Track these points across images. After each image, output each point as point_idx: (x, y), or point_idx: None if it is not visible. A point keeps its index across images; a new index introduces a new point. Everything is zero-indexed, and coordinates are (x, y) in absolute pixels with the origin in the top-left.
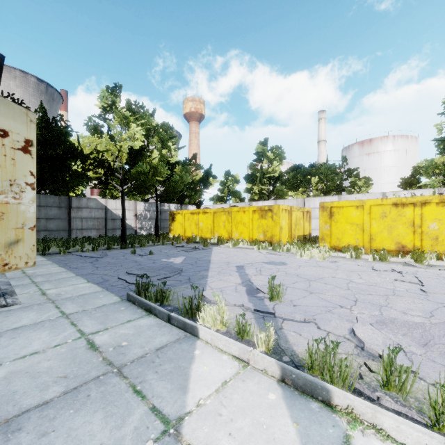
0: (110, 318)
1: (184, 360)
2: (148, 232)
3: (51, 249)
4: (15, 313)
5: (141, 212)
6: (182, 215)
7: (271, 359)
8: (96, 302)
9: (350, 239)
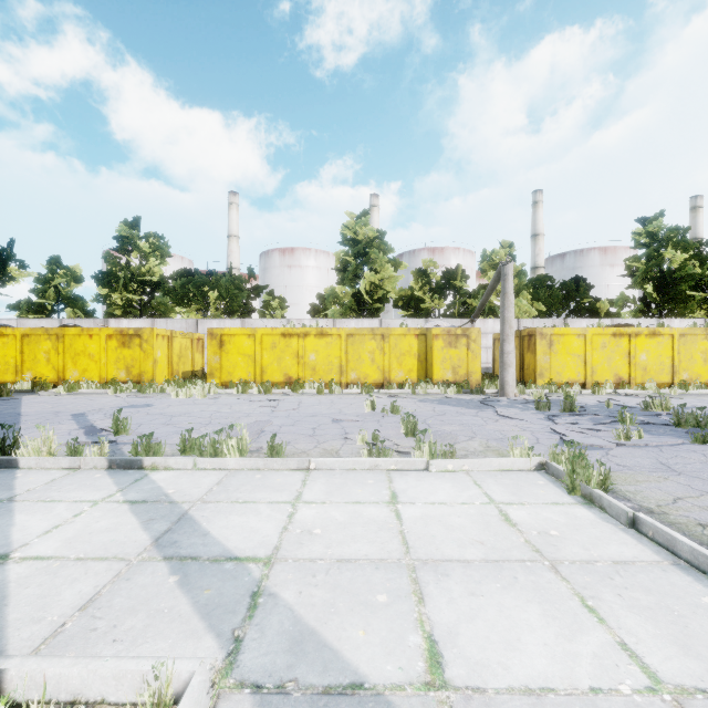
0: None
1: (4, 480)
2: None
3: None
4: None
5: None
6: None
7: (101, 457)
8: None
9: (243, 373)
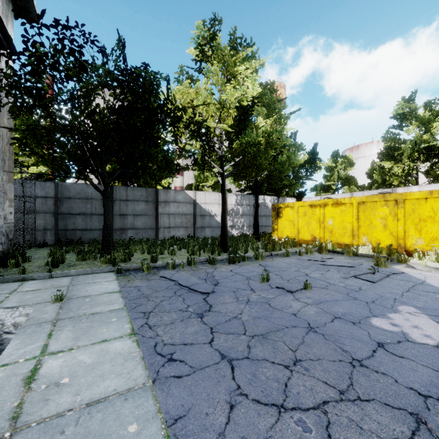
0: None
1: None
2: (240, 231)
3: (134, 256)
4: None
5: (232, 206)
6: (293, 209)
7: None
8: None
9: None
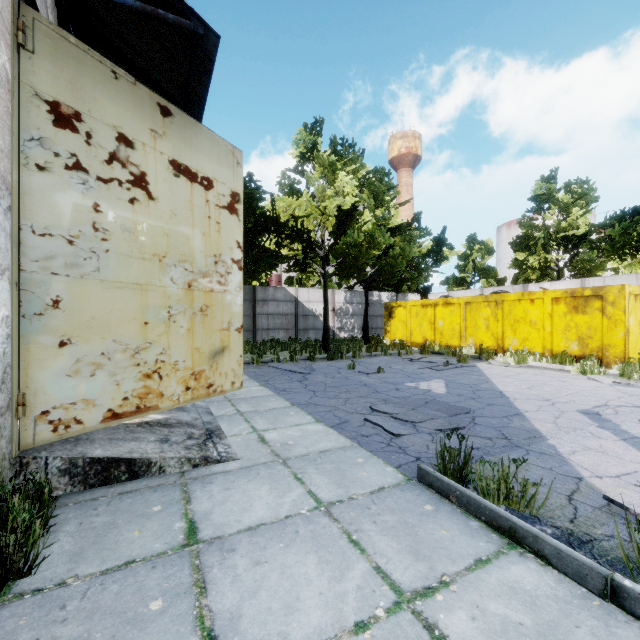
0: (423, 537)
1: None
2: (350, 334)
3: None
4: (237, 481)
5: (341, 305)
6: (405, 309)
7: None
8: (359, 475)
9: None
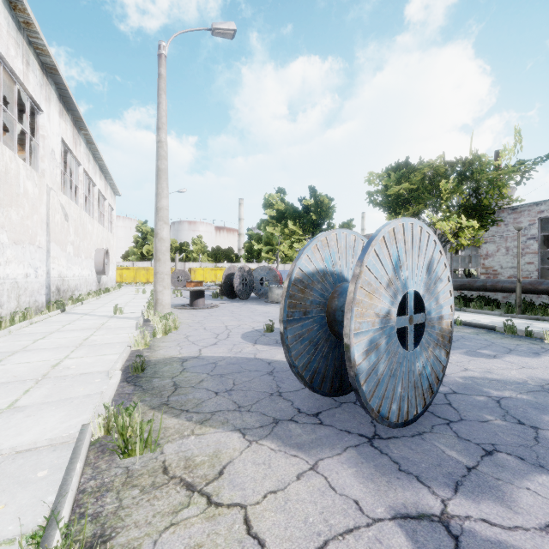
0: None
1: None
2: None
3: None
4: None
5: None
6: None
7: None
8: None
9: None
